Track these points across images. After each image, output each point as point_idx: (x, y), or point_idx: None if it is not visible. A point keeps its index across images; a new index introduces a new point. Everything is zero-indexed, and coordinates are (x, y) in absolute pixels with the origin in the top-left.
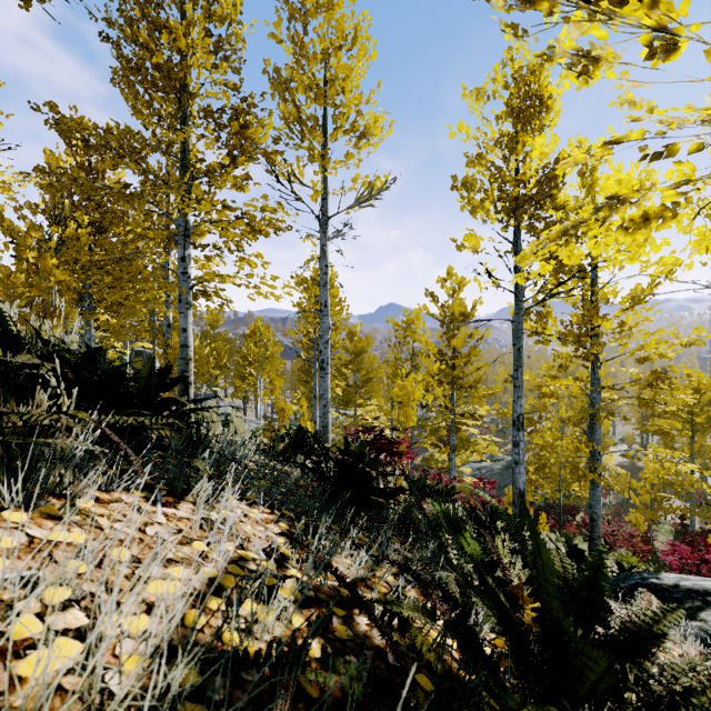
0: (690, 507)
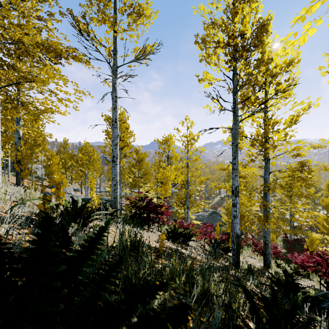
0: (290, 229)
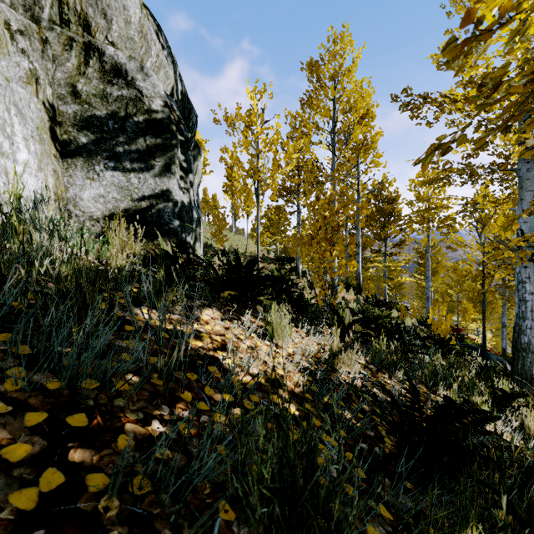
0: None
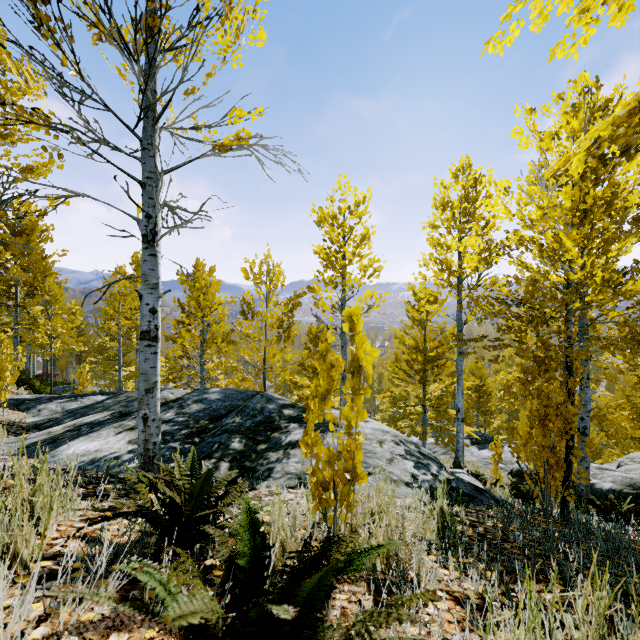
0: None
